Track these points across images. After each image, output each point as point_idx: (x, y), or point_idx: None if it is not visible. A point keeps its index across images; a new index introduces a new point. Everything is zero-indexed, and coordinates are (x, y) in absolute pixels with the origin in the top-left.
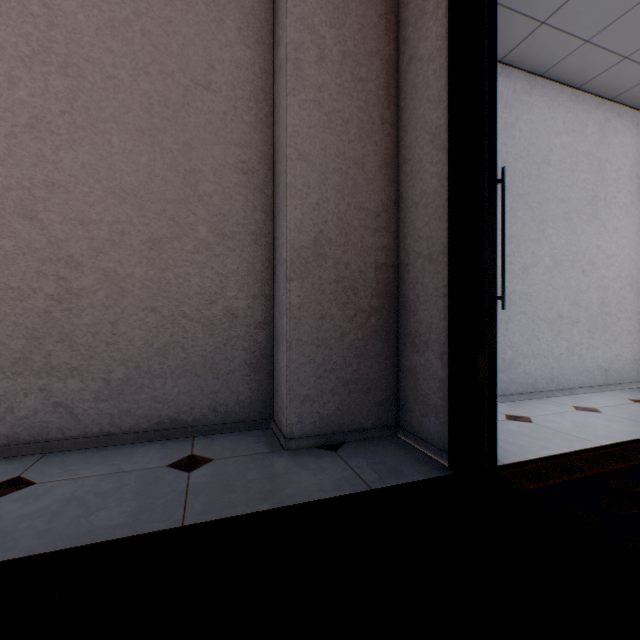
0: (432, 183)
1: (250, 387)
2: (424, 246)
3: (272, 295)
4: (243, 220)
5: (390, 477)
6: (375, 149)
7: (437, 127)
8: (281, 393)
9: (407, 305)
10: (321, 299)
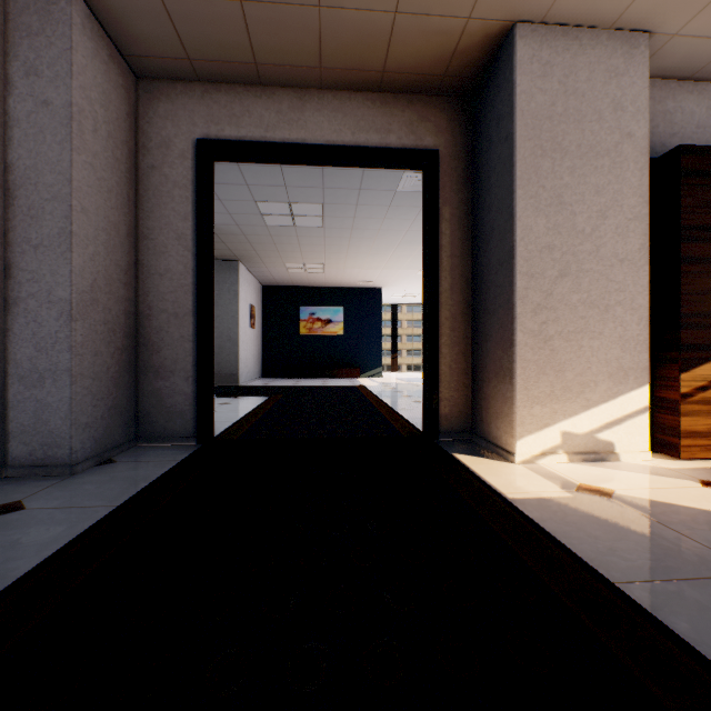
0: (179, 267)
1: None
2: (170, 306)
3: (4, 328)
4: None
5: (179, 455)
6: (126, 219)
7: (184, 233)
8: (50, 428)
9: (150, 345)
10: (96, 338)
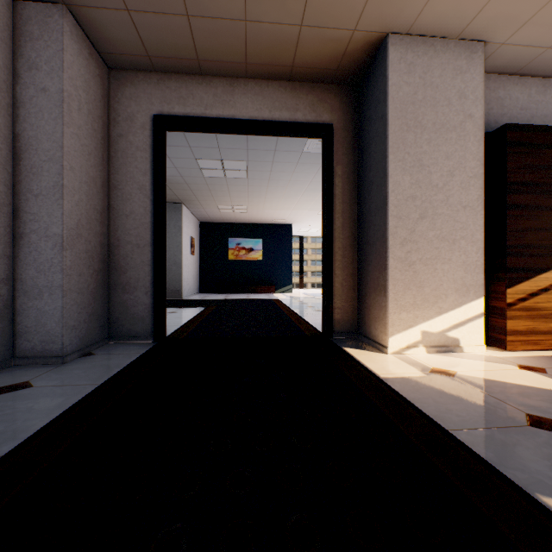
0: (140, 210)
1: None
2: (134, 239)
3: (13, 256)
4: None
5: (141, 350)
6: (101, 174)
7: (144, 185)
8: (47, 329)
9: (119, 268)
10: (80, 263)
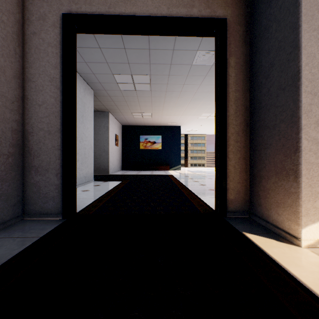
0: (51, 100)
1: None
2: (46, 126)
3: None
4: None
5: (43, 231)
6: (12, 65)
7: (55, 77)
8: None
9: (32, 152)
10: None
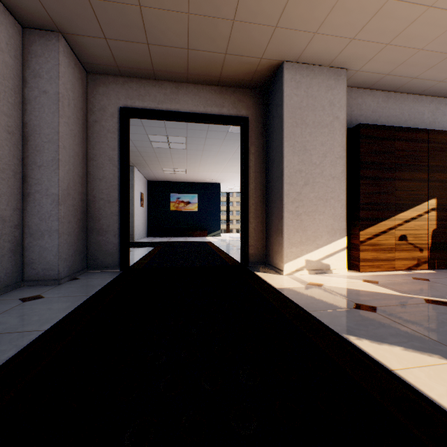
0: (110, 175)
1: (12, 264)
2: (106, 196)
3: (22, 209)
4: (9, 162)
5: (113, 275)
6: (82, 150)
7: (113, 157)
8: (47, 261)
9: (94, 217)
10: (69, 214)
